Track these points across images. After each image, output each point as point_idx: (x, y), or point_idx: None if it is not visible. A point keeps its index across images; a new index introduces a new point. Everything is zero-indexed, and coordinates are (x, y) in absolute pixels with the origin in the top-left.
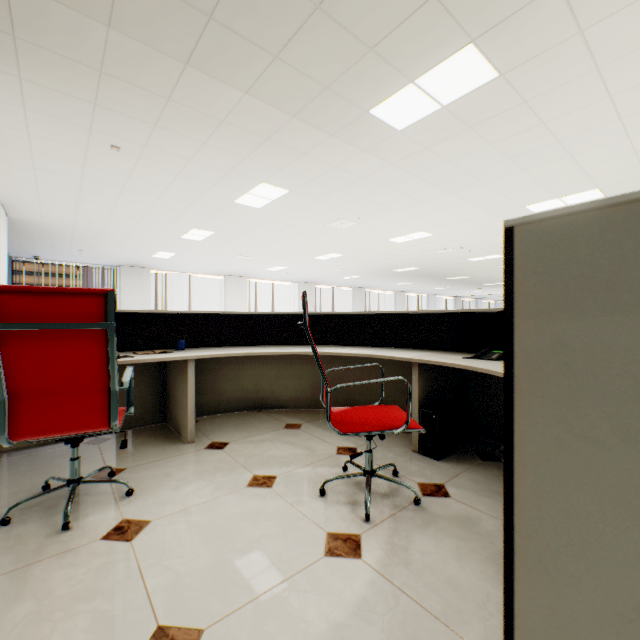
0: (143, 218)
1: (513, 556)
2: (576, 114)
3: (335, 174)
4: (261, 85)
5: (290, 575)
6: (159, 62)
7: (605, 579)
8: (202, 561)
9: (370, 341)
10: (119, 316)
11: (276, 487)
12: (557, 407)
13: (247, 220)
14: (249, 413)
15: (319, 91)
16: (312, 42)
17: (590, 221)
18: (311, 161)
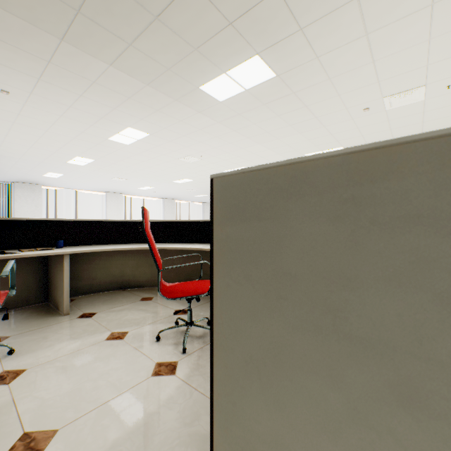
0: (33, 146)
1: (213, 345)
2: (323, 103)
3: (181, 125)
4: (121, 61)
5: (126, 390)
6: (39, 35)
7: (242, 346)
8: (63, 390)
9: (202, 239)
10: (7, 222)
11: (127, 339)
12: (227, 268)
13: (120, 152)
14: (116, 292)
15: (164, 70)
16: (155, 39)
17: (237, 179)
18: (163, 115)
